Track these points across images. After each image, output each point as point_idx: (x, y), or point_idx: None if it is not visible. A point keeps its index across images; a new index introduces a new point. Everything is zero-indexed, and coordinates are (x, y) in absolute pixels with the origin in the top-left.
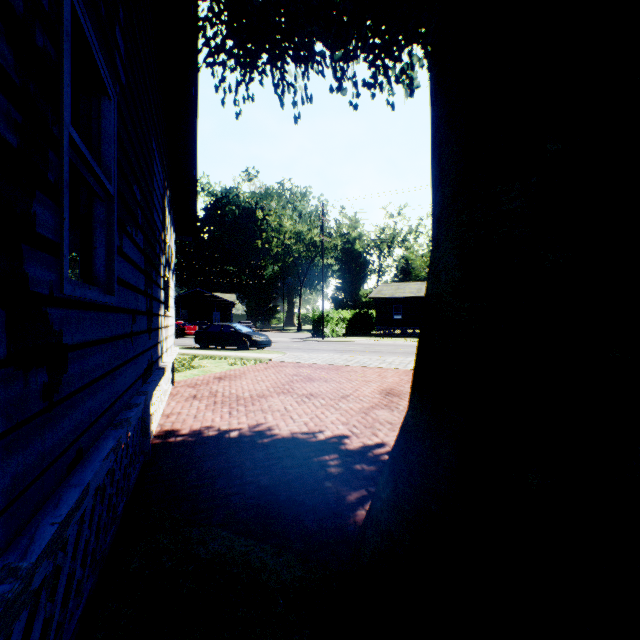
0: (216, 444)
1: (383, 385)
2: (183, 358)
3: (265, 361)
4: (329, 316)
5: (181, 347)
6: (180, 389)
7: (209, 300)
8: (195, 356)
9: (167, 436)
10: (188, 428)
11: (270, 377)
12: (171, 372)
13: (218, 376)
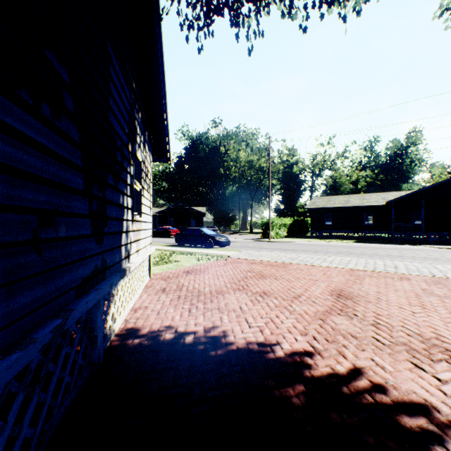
0: (168, 353)
1: (331, 285)
2: (164, 253)
3: (225, 257)
4: (274, 222)
5: (165, 245)
6: (154, 281)
7: (188, 211)
8: (173, 252)
9: (126, 336)
10: (148, 327)
11: (228, 272)
12: (148, 267)
13: (186, 270)
